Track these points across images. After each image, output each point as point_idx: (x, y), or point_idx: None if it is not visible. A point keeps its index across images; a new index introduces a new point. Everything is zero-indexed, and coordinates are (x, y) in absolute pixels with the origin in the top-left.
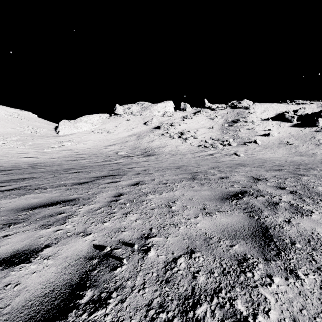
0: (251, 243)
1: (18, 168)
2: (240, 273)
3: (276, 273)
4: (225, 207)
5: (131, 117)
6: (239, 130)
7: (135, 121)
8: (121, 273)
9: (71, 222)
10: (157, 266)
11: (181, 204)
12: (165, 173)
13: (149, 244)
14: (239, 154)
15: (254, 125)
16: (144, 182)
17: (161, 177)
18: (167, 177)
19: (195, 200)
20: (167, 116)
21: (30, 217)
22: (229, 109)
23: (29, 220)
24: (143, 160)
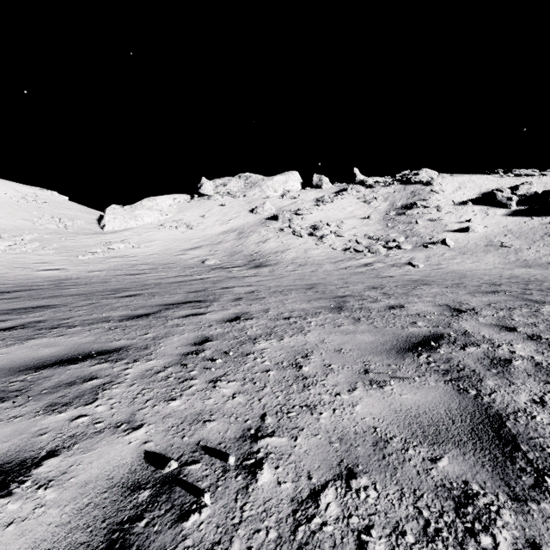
0: (474, 455)
1: (32, 288)
2: (464, 537)
3: (548, 539)
4: (407, 368)
5: (227, 200)
6: (415, 221)
7: (235, 207)
8: (198, 529)
9: (106, 397)
10: (277, 511)
11: (321, 360)
12: (288, 299)
13: (260, 454)
14: (416, 264)
15: (441, 212)
16: (250, 315)
17: (280, 305)
18: (292, 306)
19: (348, 353)
20: (289, 199)
21: (31, 386)
22: (397, 185)
23: (29, 392)
24: (248, 274)
